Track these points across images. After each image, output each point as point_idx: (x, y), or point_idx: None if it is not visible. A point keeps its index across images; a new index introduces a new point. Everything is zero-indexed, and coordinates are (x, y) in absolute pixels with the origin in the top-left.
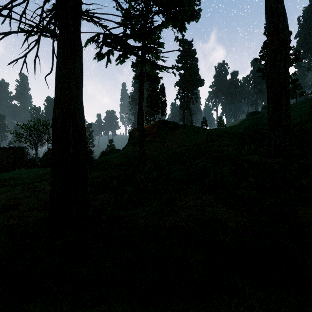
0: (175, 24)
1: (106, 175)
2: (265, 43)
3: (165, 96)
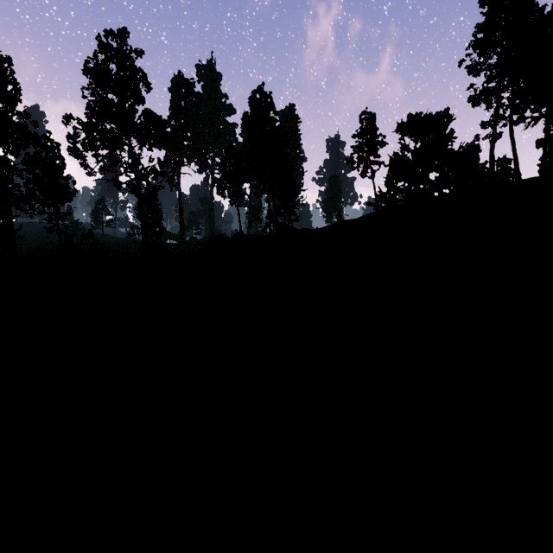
0: None
1: None
2: None
3: None
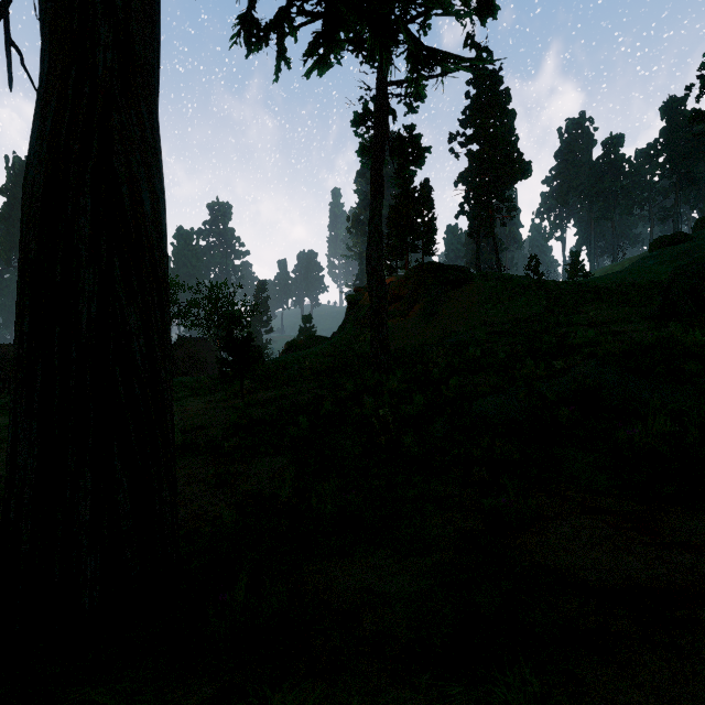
0: None
1: (287, 400)
2: None
3: (432, 208)
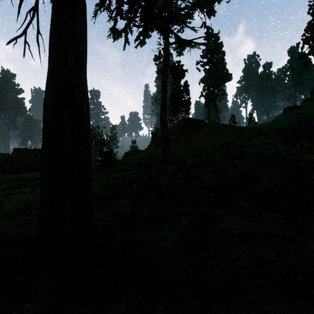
0: (203, 6)
1: (126, 177)
2: (310, 23)
3: (188, 93)
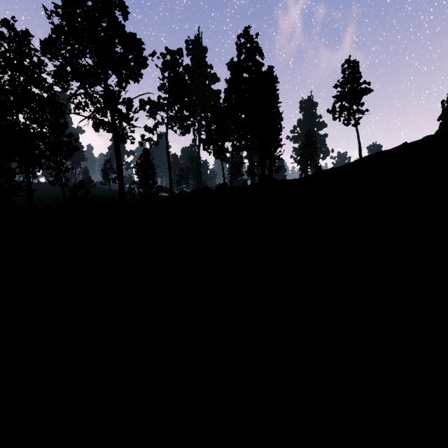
0: None
1: None
2: None
3: None
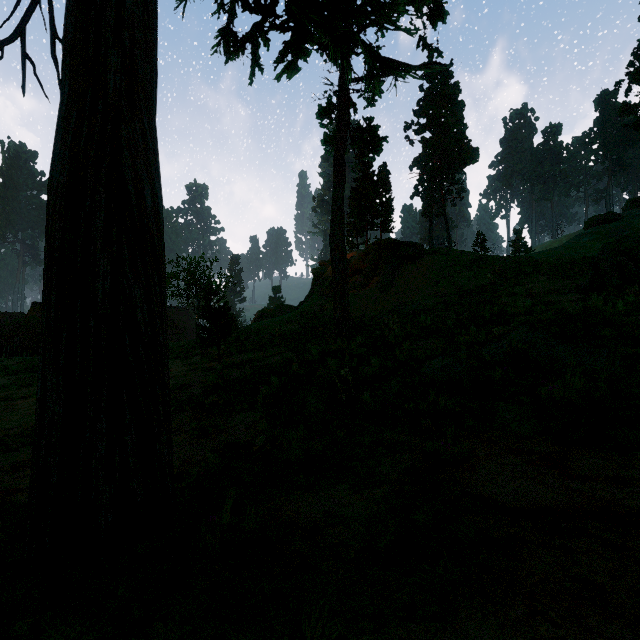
0: (421, 1)
1: (259, 362)
2: None
3: (389, 189)
